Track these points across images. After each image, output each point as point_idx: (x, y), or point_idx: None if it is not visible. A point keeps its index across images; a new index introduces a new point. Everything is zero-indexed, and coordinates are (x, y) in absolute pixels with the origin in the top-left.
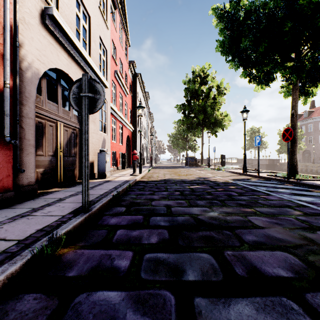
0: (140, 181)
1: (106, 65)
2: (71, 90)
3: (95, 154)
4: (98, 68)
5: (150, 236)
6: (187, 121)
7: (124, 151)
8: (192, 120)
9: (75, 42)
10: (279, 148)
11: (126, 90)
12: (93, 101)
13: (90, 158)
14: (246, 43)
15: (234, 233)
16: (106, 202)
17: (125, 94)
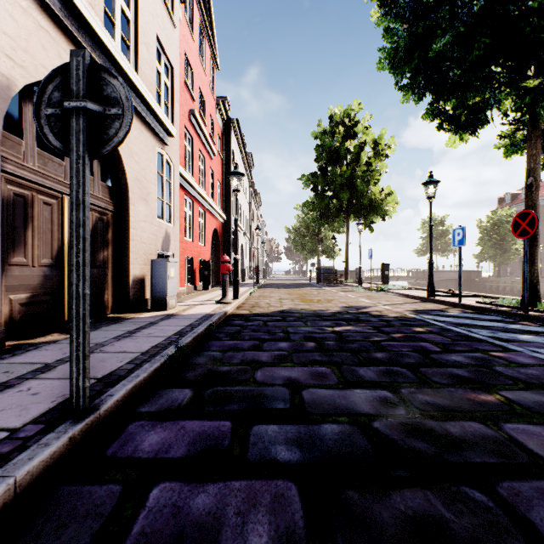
0: (235, 316)
1: (172, 95)
2: (44, 95)
3: (147, 263)
4: (154, 97)
5: (246, 519)
6: (320, 203)
7: (208, 256)
8: (329, 203)
9: (99, 34)
10: (479, 252)
11: (211, 147)
12: (102, 125)
13: (136, 271)
14: (446, 39)
15: (499, 499)
16: (147, 377)
17: (210, 155)
